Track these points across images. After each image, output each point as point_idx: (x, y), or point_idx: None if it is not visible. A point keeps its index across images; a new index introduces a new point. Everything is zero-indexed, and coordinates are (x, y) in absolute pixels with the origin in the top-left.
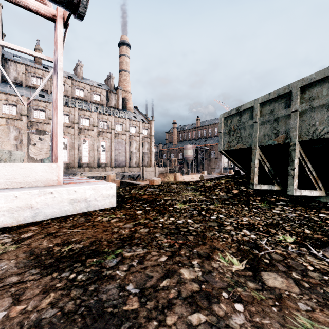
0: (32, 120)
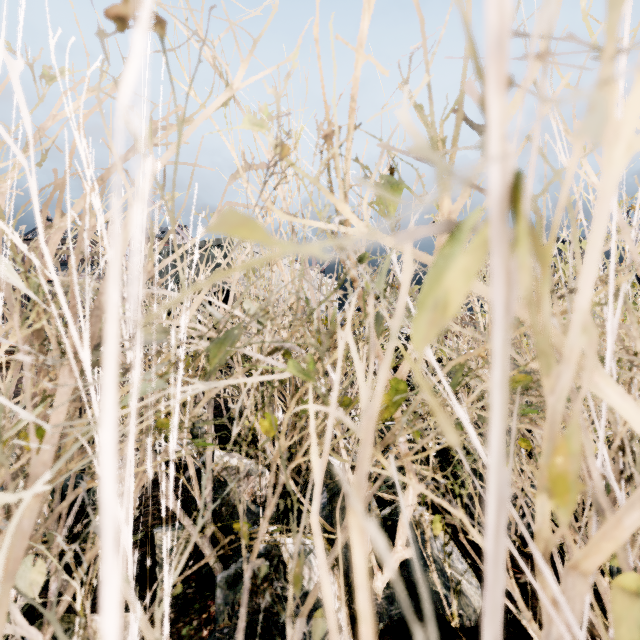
0: None
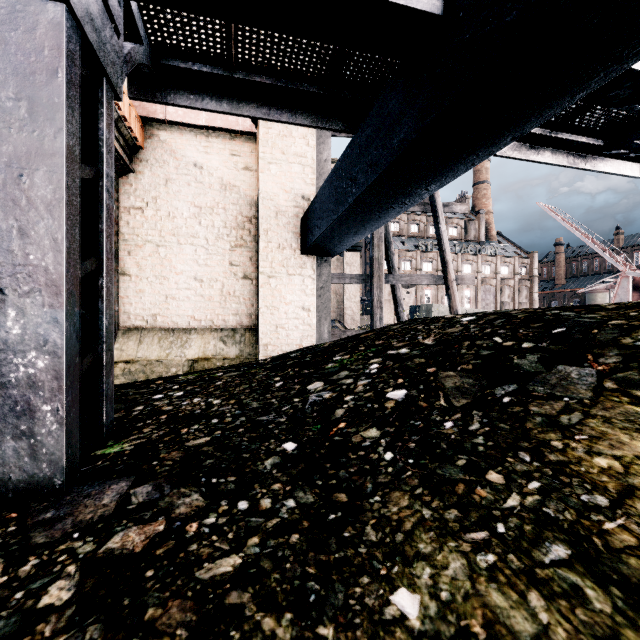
0: (401, 272)
